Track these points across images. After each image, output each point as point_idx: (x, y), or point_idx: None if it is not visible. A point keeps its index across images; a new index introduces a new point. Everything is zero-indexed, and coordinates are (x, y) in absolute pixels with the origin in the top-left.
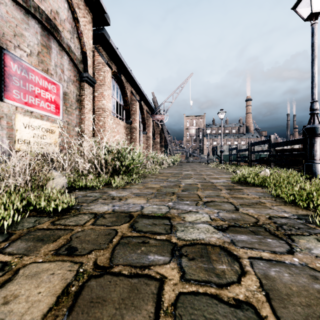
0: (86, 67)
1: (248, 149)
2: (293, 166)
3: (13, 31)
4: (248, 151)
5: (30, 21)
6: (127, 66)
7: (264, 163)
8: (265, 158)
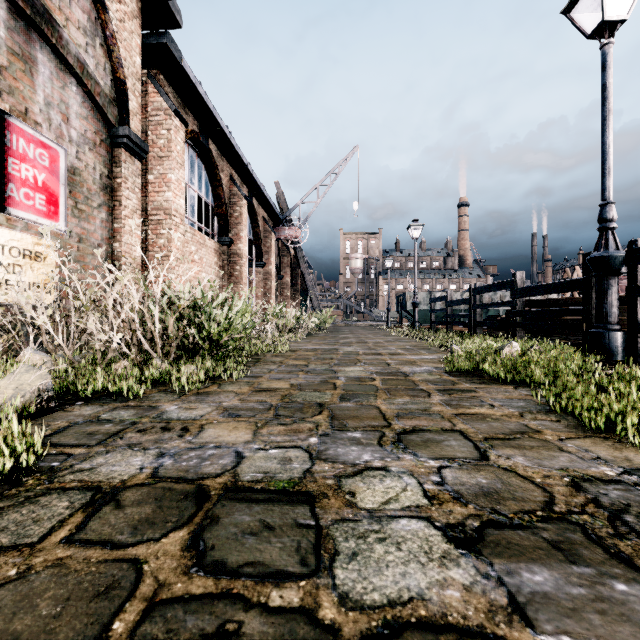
0: (126, 115)
1: (469, 299)
2: (554, 334)
3: None
4: (470, 303)
5: None
6: (221, 121)
7: (498, 328)
8: (499, 318)
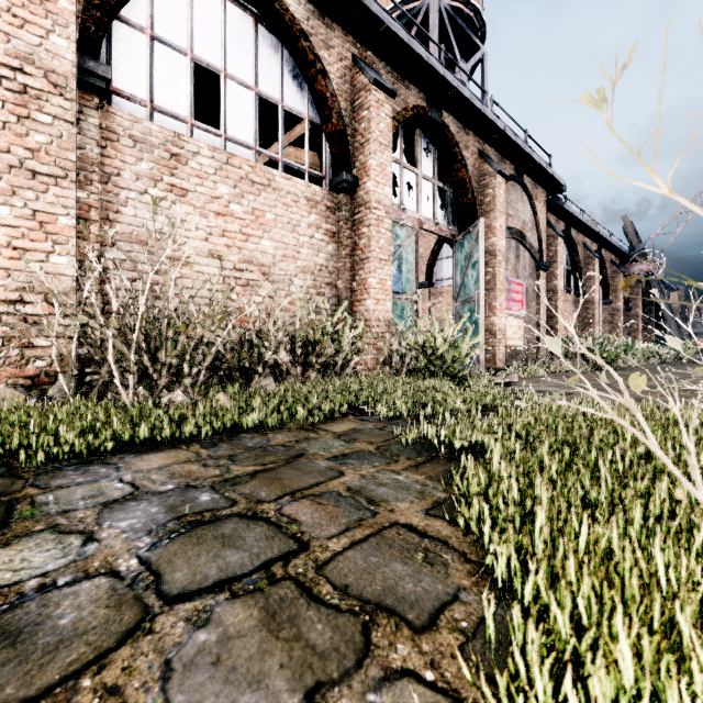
0: (542, 254)
1: None
2: None
3: (505, 259)
4: None
5: (511, 244)
6: (581, 217)
7: None
8: None
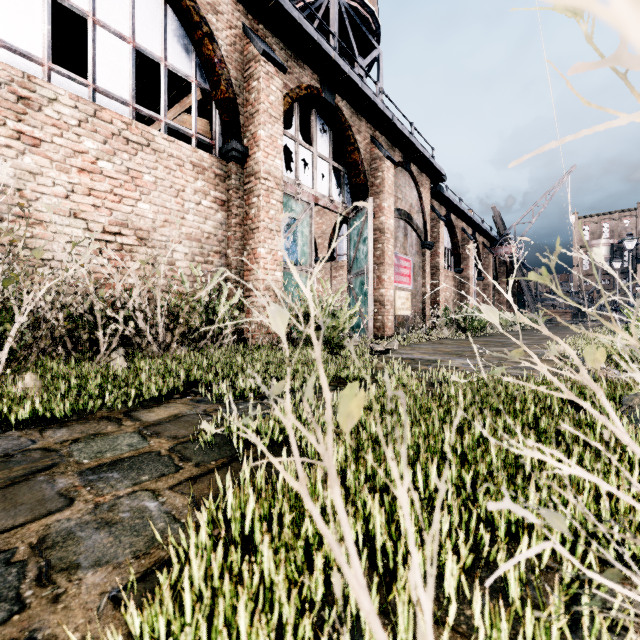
0: (426, 235)
1: None
2: None
3: (395, 237)
4: None
5: (400, 224)
6: (459, 205)
7: None
8: None
